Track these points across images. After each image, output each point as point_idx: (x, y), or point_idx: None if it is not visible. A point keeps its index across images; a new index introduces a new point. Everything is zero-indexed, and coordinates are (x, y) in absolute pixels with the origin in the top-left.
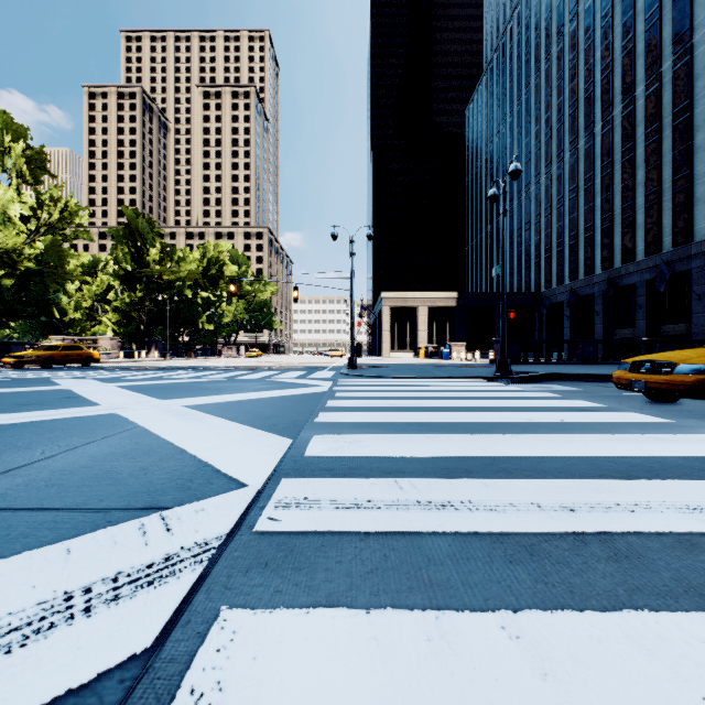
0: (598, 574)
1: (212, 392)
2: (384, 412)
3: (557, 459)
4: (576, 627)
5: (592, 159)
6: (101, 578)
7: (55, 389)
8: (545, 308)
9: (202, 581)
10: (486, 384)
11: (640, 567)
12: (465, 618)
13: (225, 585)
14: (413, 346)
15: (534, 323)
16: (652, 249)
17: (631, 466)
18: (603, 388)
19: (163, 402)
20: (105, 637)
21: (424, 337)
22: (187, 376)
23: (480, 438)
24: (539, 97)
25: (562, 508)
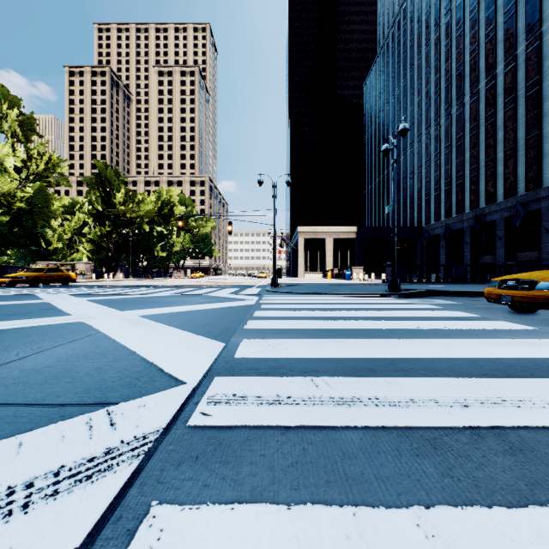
0: (498, 468)
1: (162, 305)
2: (301, 321)
3: (446, 360)
4: (488, 525)
5: (462, 122)
6: (45, 472)
7: (38, 302)
8: (425, 240)
9: (137, 474)
10: (381, 299)
11: (535, 461)
12: (381, 515)
13: (157, 479)
14: (322, 269)
15: (417, 251)
16: (510, 193)
17: (509, 366)
18: (474, 301)
19: (122, 313)
20: (37, 536)
21: (331, 262)
22: (144, 292)
23: (380, 342)
24: (420, 74)
25: (456, 404)
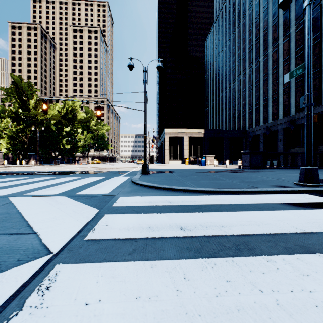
0: None
1: None
2: None
3: None
4: None
5: (276, 57)
6: None
7: None
8: (251, 138)
9: None
10: None
11: None
12: None
13: None
14: (181, 158)
15: (243, 146)
16: (316, 103)
17: None
18: None
19: None
20: None
21: (187, 153)
22: None
23: None
24: (245, 29)
25: None
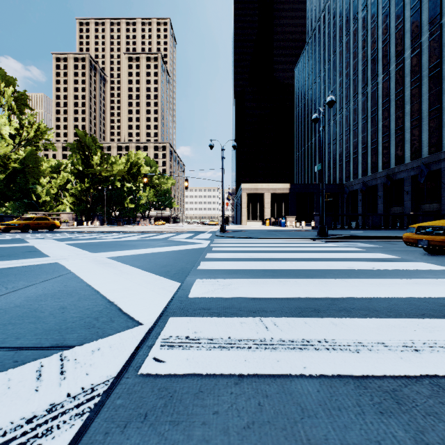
0: None
1: (128, 248)
2: (246, 262)
3: (382, 300)
4: None
5: (376, 98)
6: None
7: (24, 245)
8: (346, 194)
9: (78, 438)
10: (312, 242)
11: None
12: None
13: None
14: (261, 218)
15: (339, 203)
16: (415, 156)
17: (442, 306)
18: (391, 245)
19: (93, 255)
20: None
21: (268, 212)
22: (115, 237)
23: (319, 282)
24: (342, 59)
25: (406, 348)
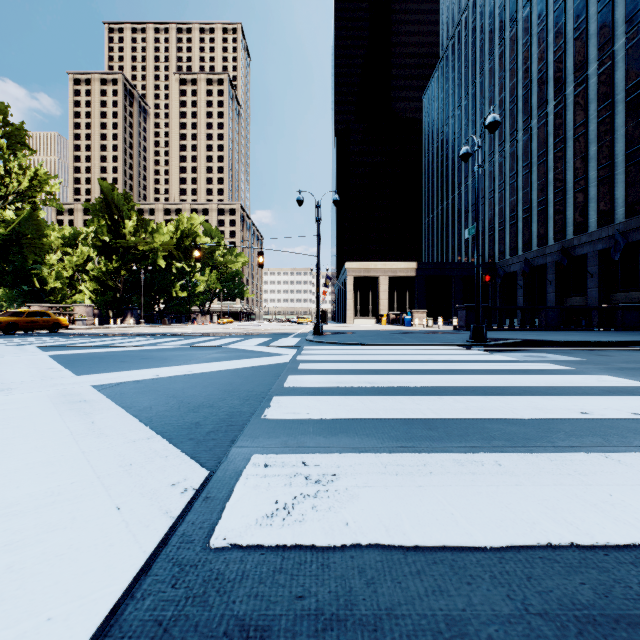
0: None
1: (152, 363)
2: (365, 397)
3: None
4: None
5: (544, 136)
6: None
7: None
8: (500, 278)
9: None
10: (468, 353)
11: None
12: None
13: None
14: (375, 313)
15: (489, 292)
16: (605, 220)
17: None
18: (604, 357)
19: (73, 379)
20: None
21: (385, 305)
22: (143, 343)
23: (558, 467)
24: (493, 80)
25: None
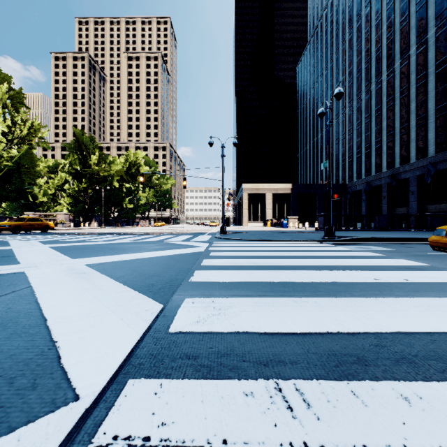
0: None
1: (117, 252)
2: (249, 271)
3: None
4: None
5: (380, 96)
6: None
7: (2, 249)
8: (349, 194)
9: None
10: (320, 246)
11: None
12: None
13: None
14: (263, 219)
15: (341, 204)
16: (421, 155)
17: None
18: (408, 248)
19: (72, 261)
20: None
21: (270, 213)
22: (107, 239)
23: (347, 303)
24: (344, 57)
25: None
